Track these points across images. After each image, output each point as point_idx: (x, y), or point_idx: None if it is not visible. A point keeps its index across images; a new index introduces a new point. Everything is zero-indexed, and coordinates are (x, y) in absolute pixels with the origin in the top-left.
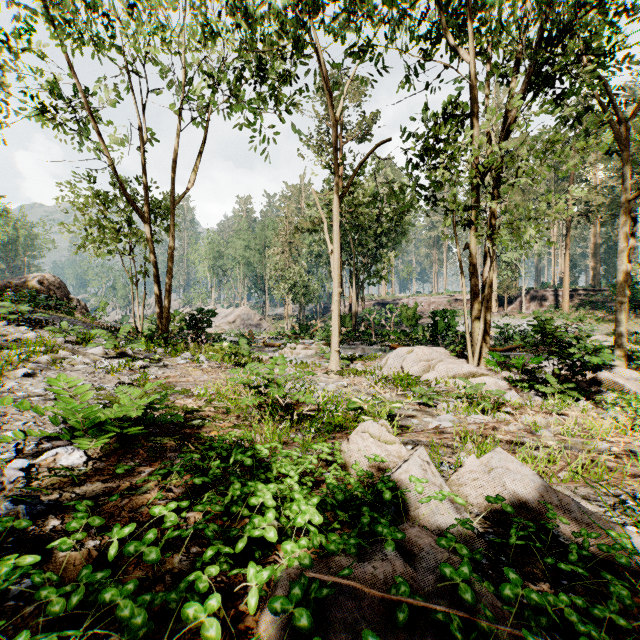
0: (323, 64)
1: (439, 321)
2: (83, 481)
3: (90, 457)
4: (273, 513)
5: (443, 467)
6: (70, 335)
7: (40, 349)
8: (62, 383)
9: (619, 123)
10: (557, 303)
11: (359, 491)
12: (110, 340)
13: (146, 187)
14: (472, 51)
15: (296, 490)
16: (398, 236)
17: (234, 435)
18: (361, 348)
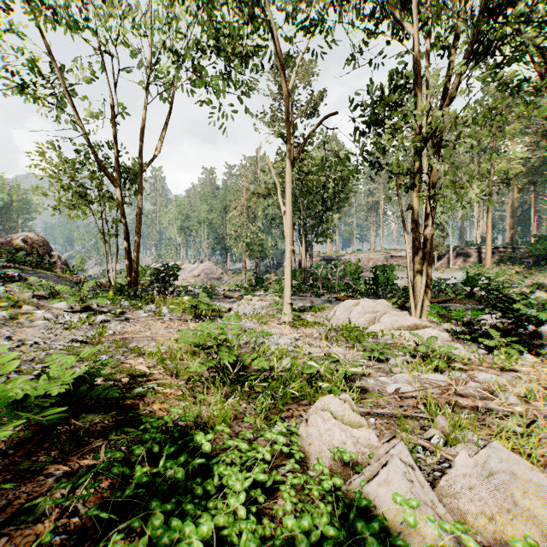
0: (276, 39)
1: (379, 275)
2: None
3: None
4: None
5: (417, 453)
6: (39, 290)
7: None
8: None
9: None
10: (480, 259)
11: (330, 534)
12: (73, 295)
13: (117, 155)
14: (415, 24)
15: (241, 523)
16: (342, 200)
17: (174, 415)
18: (310, 299)
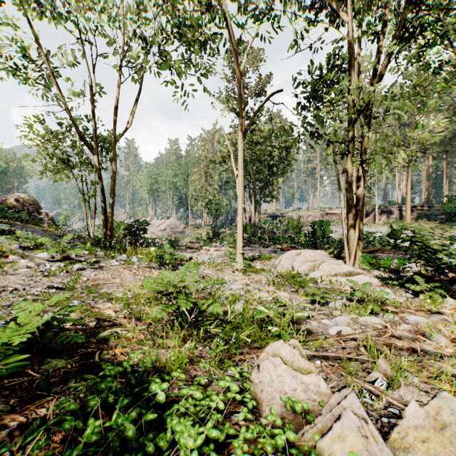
0: (230, 27)
1: (317, 229)
2: None
3: None
4: None
5: (364, 398)
6: (25, 242)
7: None
8: None
9: None
10: (401, 216)
11: None
12: (54, 246)
13: (94, 127)
14: (350, 14)
15: None
16: (285, 167)
17: (133, 361)
18: (259, 250)
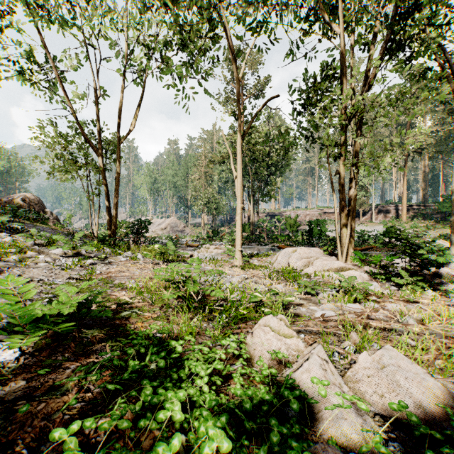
0: (229, 37)
1: (314, 228)
2: (9, 380)
3: (24, 352)
4: (179, 438)
5: (334, 357)
6: (38, 239)
7: (10, 251)
8: (10, 283)
9: (453, 79)
10: (397, 215)
11: (266, 399)
12: (67, 243)
13: (99, 130)
14: (341, 25)
15: (205, 394)
16: (283, 167)
17: (154, 329)
18: (257, 248)
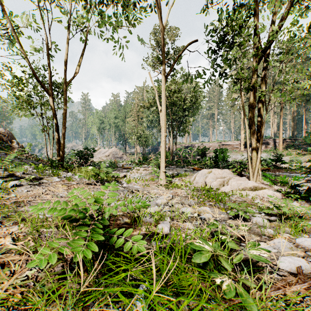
0: None
1: (219, 154)
2: None
3: None
4: None
5: None
6: None
7: None
8: None
9: None
10: (275, 146)
11: None
12: None
13: (50, 74)
14: None
15: None
16: (194, 110)
17: None
18: (176, 169)
